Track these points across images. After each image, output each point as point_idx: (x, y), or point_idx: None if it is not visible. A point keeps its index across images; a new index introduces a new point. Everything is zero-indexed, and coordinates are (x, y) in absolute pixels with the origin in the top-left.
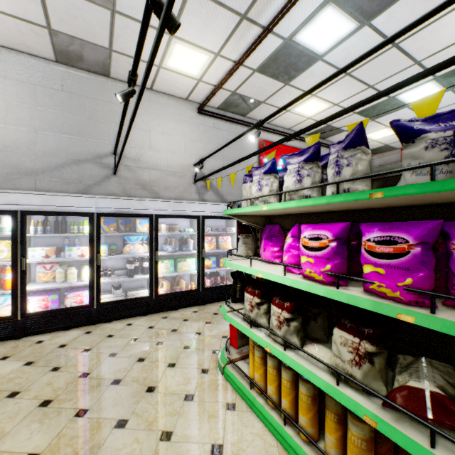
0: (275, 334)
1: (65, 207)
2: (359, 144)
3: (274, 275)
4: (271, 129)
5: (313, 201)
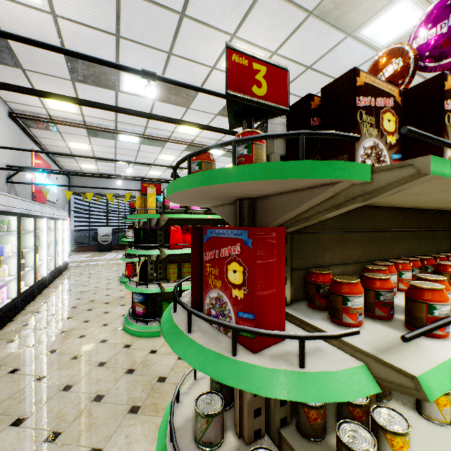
0: None
1: (12, 208)
2: None
3: None
4: (38, 143)
5: None
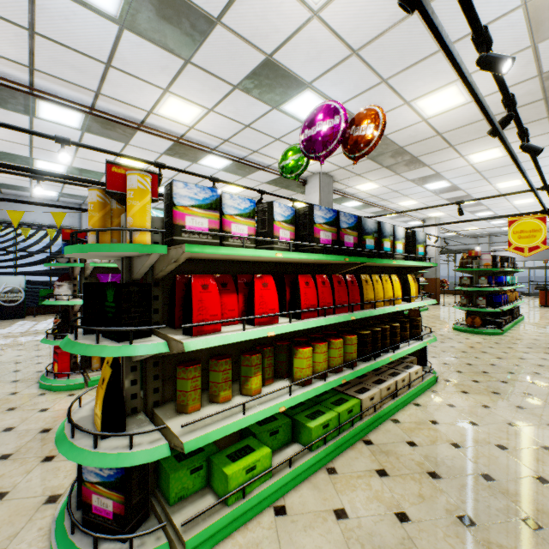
0: None
1: None
2: None
3: None
4: None
5: None
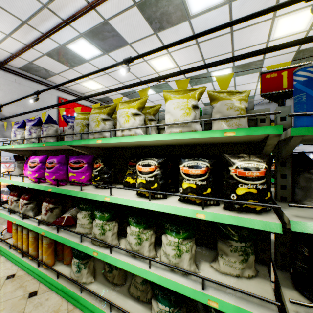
0: (19, 213)
1: None
2: (49, 122)
3: (18, 182)
4: (69, 92)
5: (29, 145)
